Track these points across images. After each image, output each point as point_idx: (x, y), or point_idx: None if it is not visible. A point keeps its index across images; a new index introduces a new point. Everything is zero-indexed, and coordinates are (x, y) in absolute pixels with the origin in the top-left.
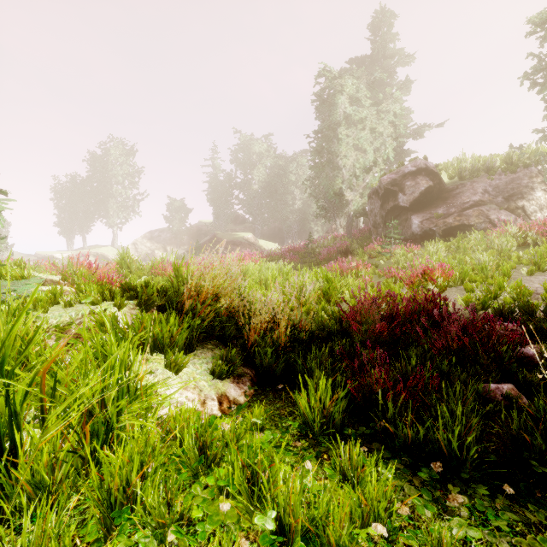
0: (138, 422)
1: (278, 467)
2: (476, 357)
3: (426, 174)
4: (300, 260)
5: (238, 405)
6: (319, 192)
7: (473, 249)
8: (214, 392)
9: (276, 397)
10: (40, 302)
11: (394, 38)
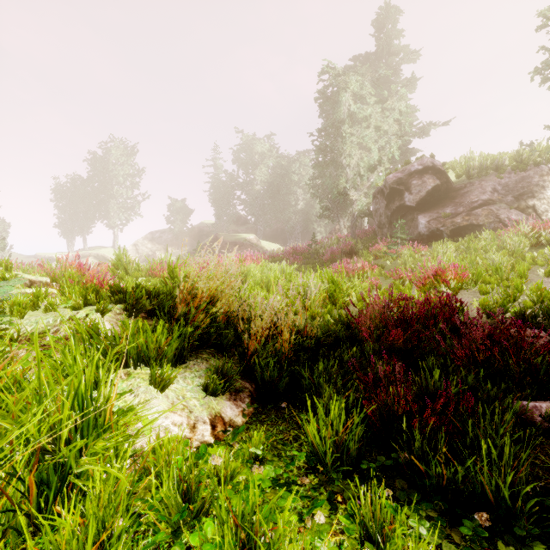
0: (100, 467)
1: (282, 533)
2: (507, 370)
3: (432, 173)
4: (303, 261)
5: (234, 428)
6: (322, 192)
7: (484, 249)
8: (207, 413)
9: (279, 416)
10: (18, 306)
11: (399, 35)
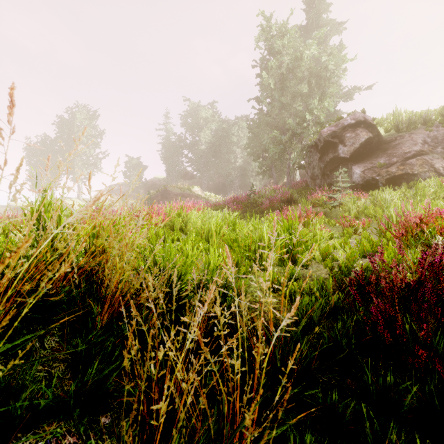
0: None
1: None
2: None
3: (364, 127)
4: (243, 209)
5: None
6: (258, 149)
7: (434, 196)
8: None
9: None
10: None
11: (327, 9)
